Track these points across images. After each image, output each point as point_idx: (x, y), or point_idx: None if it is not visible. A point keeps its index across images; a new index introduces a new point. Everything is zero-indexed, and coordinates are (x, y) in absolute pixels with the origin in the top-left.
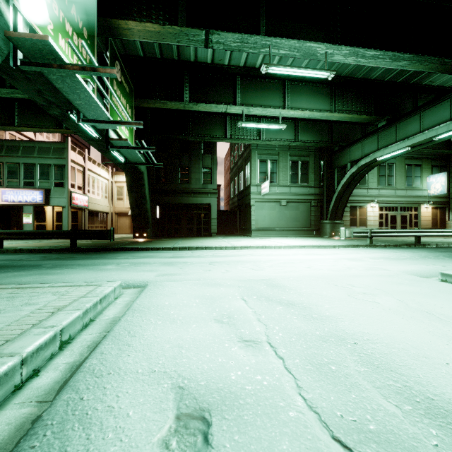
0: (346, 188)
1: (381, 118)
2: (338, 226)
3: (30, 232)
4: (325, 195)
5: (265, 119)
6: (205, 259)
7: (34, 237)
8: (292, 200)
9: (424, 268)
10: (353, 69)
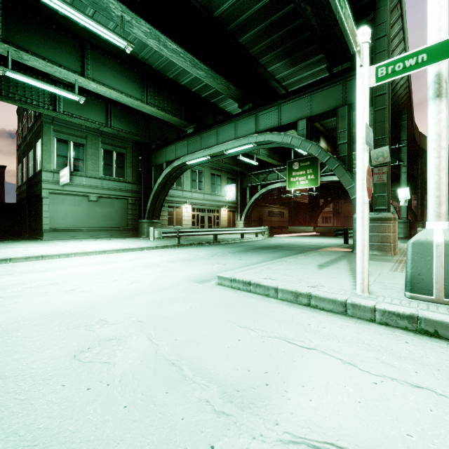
0: (162, 188)
1: (190, 125)
2: (156, 225)
3: None
4: (144, 193)
5: (63, 86)
6: None
7: None
8: (105, 196)
9: (209, 270)
10: (164, 65)
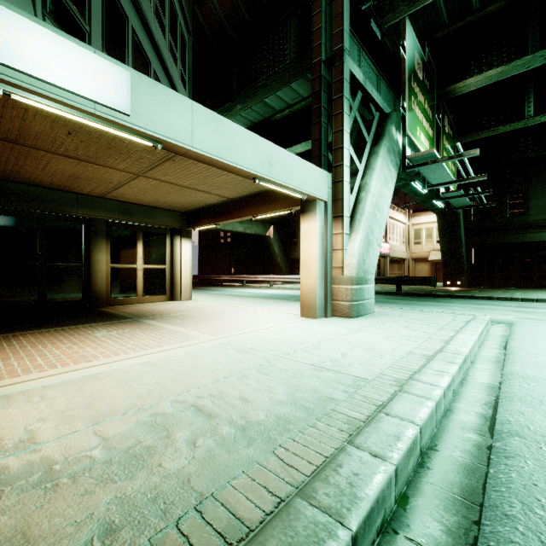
0: None
1: None
2: None
3: None
4: None
5: None
6: None
7: None
8: None
9: None
10: None
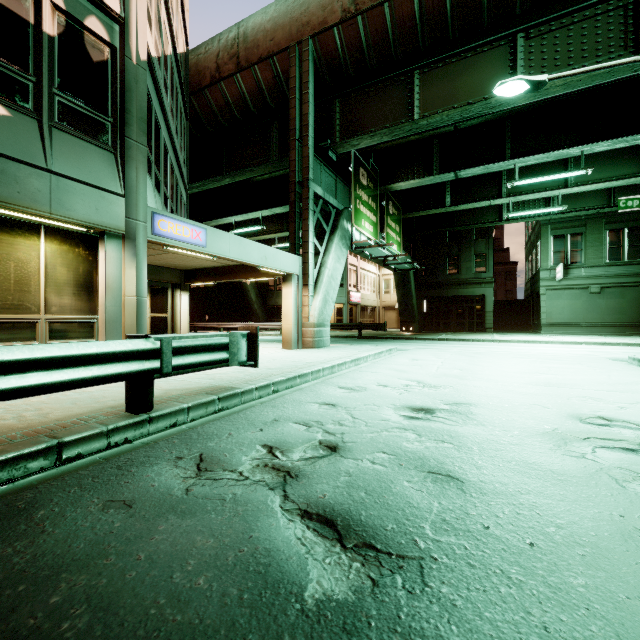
0: None
1: None
2: None
3: (335, 325)
4: None
5: None
6: (453, 345)
7: (337, 328)
8: (611, 285)
9: None
10: None
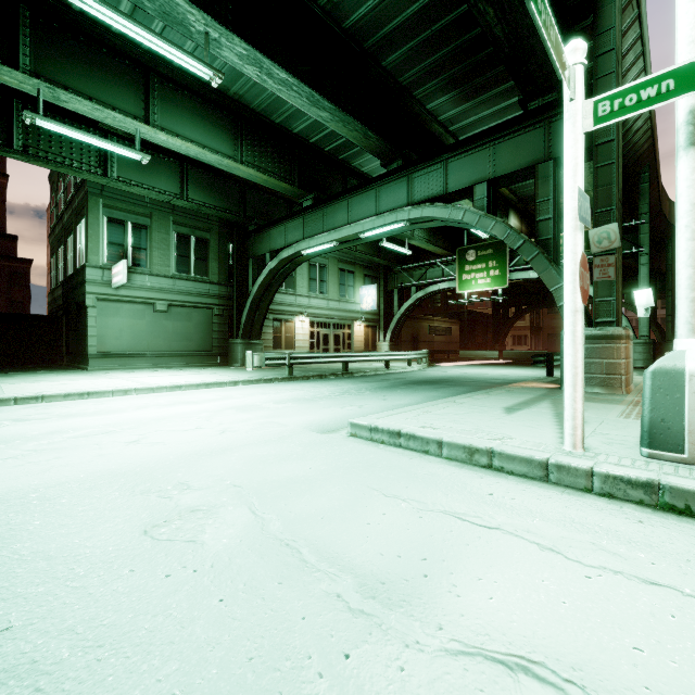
0: (265, 291)
1: (307, 194)
2: (255, 348)
3: None
4: (236, 300)
5: (117, 139)
6: None
7: None
8: (179, 303)
9: (337, 414)
10: (267, 104)
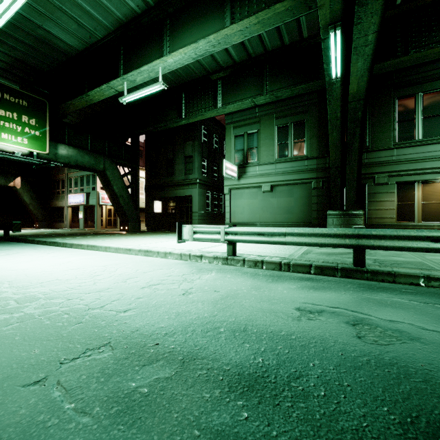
0: (343, 151)
1: None
2: (349, 220)
3: None
4: None
5: (221, 81)
6: None
7: None
8: (279, 183)
9: None
10: None
